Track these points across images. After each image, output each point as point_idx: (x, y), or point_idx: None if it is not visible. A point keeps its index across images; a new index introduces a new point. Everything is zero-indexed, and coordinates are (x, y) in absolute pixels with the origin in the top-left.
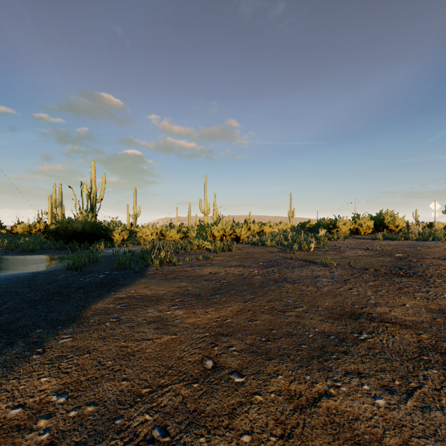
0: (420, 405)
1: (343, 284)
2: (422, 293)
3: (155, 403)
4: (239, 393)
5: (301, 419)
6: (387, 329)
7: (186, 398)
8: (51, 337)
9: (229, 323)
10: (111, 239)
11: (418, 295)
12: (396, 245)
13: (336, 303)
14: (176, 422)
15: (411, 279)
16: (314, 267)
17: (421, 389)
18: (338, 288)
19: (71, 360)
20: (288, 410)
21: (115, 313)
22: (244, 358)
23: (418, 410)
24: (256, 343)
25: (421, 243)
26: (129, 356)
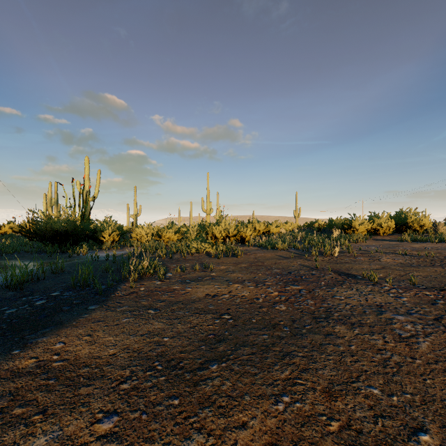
0: None
1: None
2: None
3: None
4: None
5: None
6: None
7: None
8: None
9: None
10: (100, 240)
11: None
12: (435, 249)
13: None
14: None
15: None
16: (360, 285)
17: None
18: None
19: None
20: None
21: None
22: None
23: None
24: None
25: None
26: None
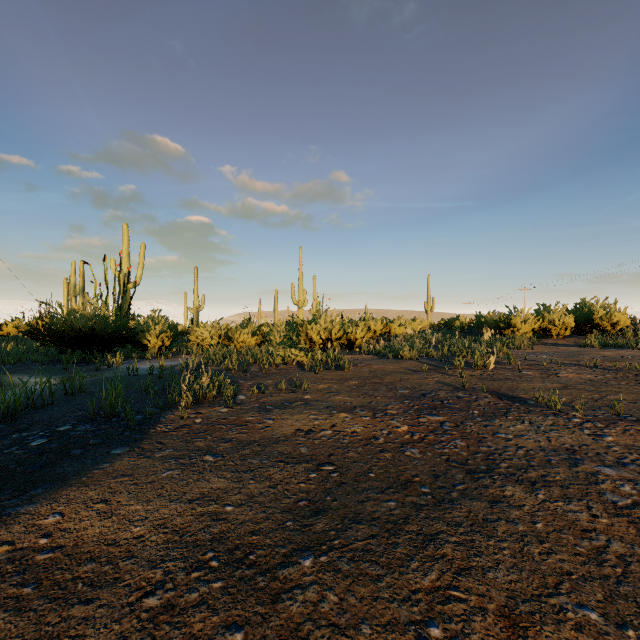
0: None
1: None
2: None
3: None
4: None
5: None
6: None
7: None
8: None
9: None
10: (143, 345)
11: None
12: (638, 358)
13: None
14: None
15: None
16: (535, 416)
17: None
18: None
19: None
20: None
21: None
22: None
23: None
24: None
25: None
26: None
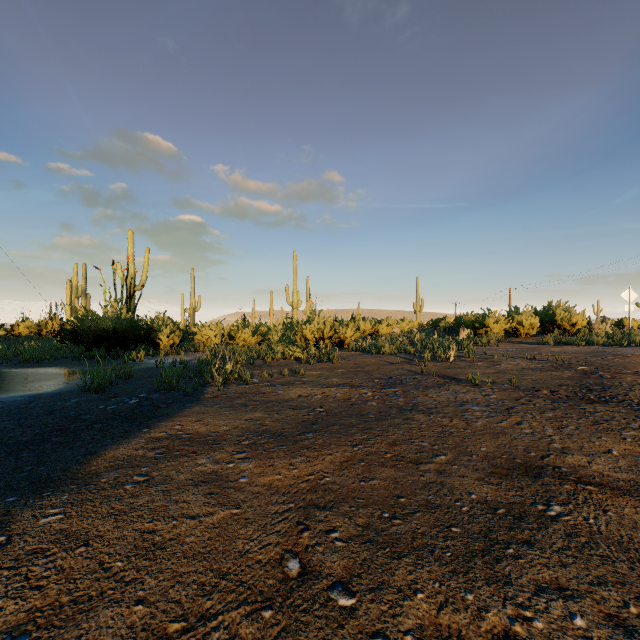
0: None
1: (507, 416)
2: (634, 431)
3: None
4: (346, 633)
5: None
6: (591, 498)
7: None
8: (29, 513)
9: (329, 485)
10: (155, 343)
11: (628, 435)
12: (576, 353)
13: (499, 448)
14: None
15: (610, 406)
16: (458, 387)
17: None
18: (499, 423)
19: (51, 560)
20: None
21: (144, 465)
22: (354, 555)
23: None
24: (374, 524)
25: (611, 350)
26: (156, 550)
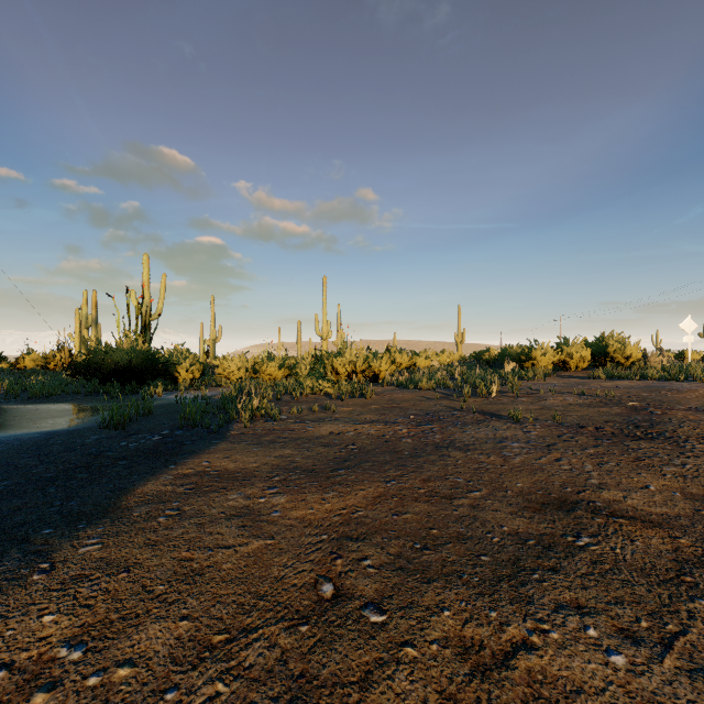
0: (687, 665)
1: (546, 452)
2: (675, 467)
3: (235, 661)
4: (377, 643)
5: (484, 692)
6: (621, 530)
7: (287, 653)
8: (67, 543)
9: (361, 518)
10: (174, 378)
11: (668, 471)
12: (628, 388)
13: (535, 484)
14: (270, 697)
15: (655, 443)
16: (498, 423)
17: (686, 637)
18: (538, 459)
19: (96, 584)
20: (461, 675)
21: (174, 500)
22: (385, 580)
23: (684, 676)
24: (406, 553)
25: (667, 385)
26: (195, 576)
